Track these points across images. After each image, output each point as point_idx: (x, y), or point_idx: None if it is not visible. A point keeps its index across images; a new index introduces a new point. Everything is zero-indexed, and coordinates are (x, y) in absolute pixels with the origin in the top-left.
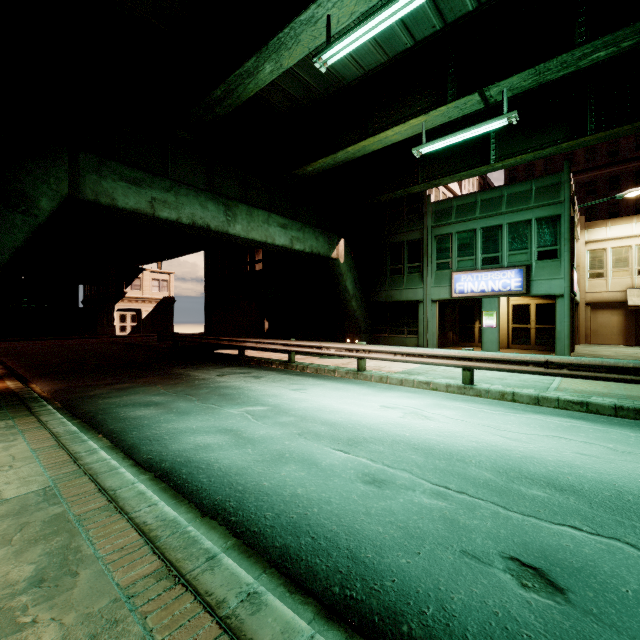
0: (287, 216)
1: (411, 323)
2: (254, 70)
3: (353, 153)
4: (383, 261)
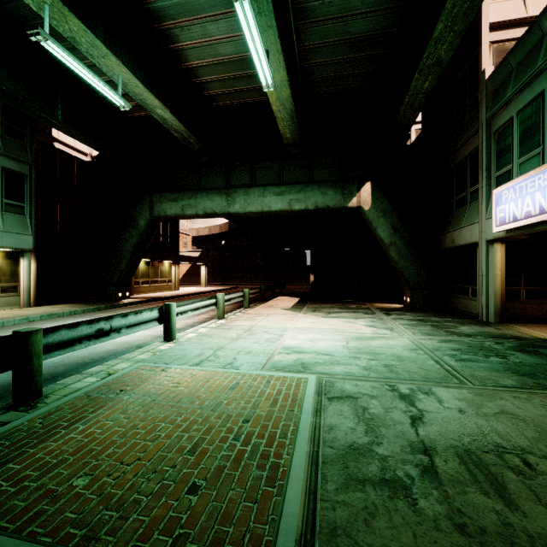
0: (298, 181)
1: (474, 278)
2: (161, 116)
3: (285, 108)
4: (451, 191)
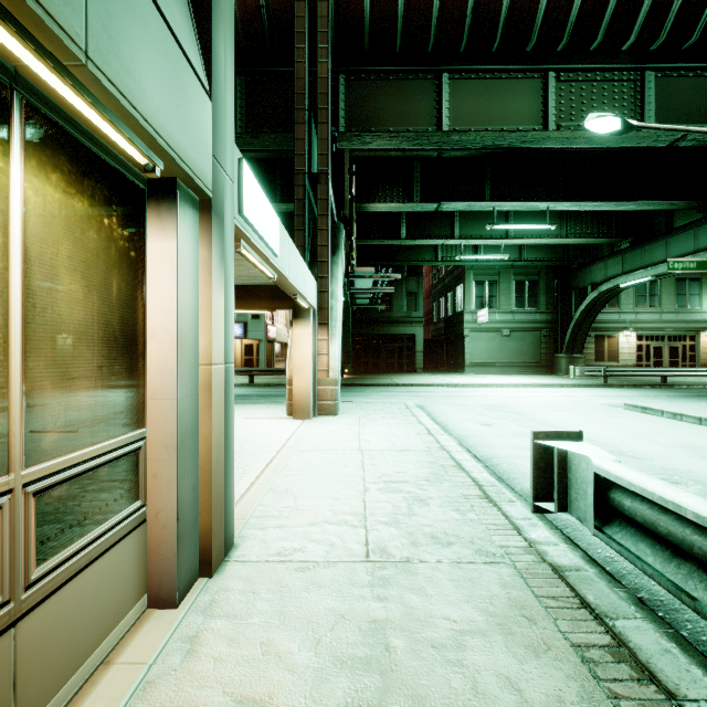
0: None
1: None
2: None
3: None
4: None
